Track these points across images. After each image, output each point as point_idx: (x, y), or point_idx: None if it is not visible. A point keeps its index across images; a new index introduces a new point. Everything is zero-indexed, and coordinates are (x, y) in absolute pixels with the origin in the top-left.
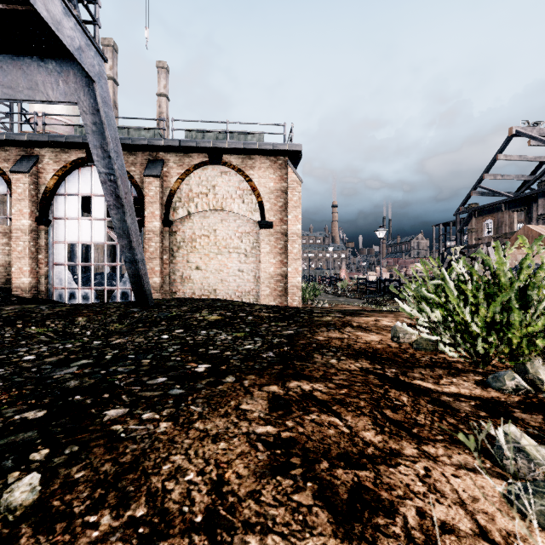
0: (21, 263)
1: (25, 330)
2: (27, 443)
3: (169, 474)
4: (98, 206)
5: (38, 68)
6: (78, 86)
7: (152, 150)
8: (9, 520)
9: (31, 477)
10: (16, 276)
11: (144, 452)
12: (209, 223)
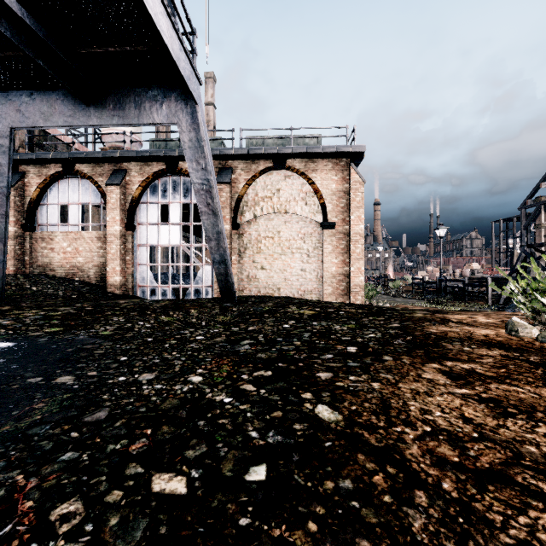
0: (114, 264)
1: (160, 319)
2: (288, 389)
3: (420, 412)
4: (174, 212)
5: (146, 96)
6: (178, 108)
7: (222, 159)
8: (342, 426)
9: (321, 406)
10: (110, 275)
11: (383, 399)
12: (273, 225)
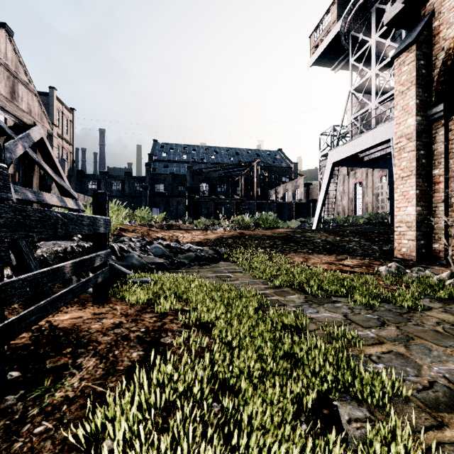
0: None
1: None
2: None
3: None
4: None
5: None
6: None
7: None
8: None
9: None
10: None
11: None
12: None
